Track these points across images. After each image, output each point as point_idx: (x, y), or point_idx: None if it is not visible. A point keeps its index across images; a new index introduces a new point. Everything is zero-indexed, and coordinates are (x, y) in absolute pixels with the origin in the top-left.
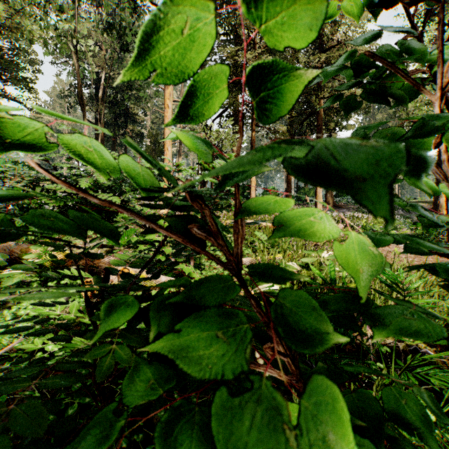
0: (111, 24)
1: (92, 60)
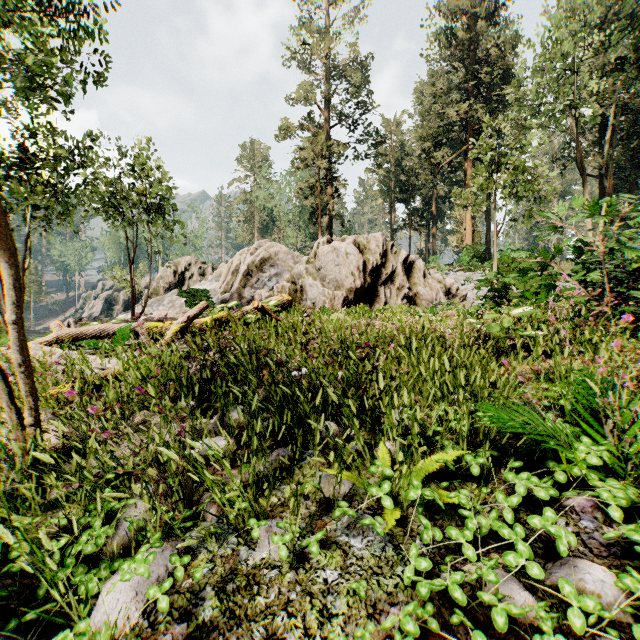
0: (620, 57)
1: (594, 100)
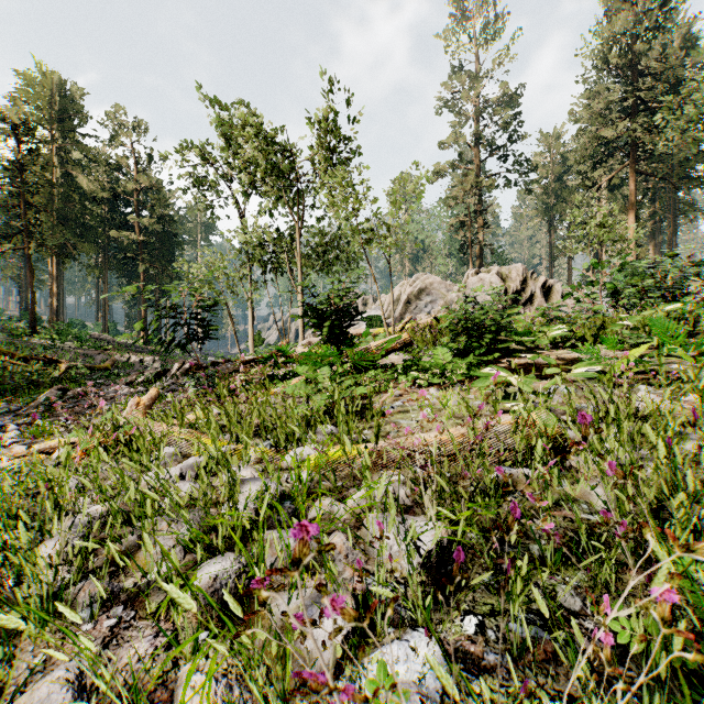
0: None
1: None
